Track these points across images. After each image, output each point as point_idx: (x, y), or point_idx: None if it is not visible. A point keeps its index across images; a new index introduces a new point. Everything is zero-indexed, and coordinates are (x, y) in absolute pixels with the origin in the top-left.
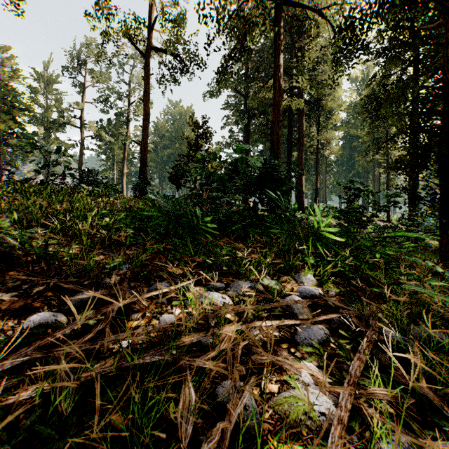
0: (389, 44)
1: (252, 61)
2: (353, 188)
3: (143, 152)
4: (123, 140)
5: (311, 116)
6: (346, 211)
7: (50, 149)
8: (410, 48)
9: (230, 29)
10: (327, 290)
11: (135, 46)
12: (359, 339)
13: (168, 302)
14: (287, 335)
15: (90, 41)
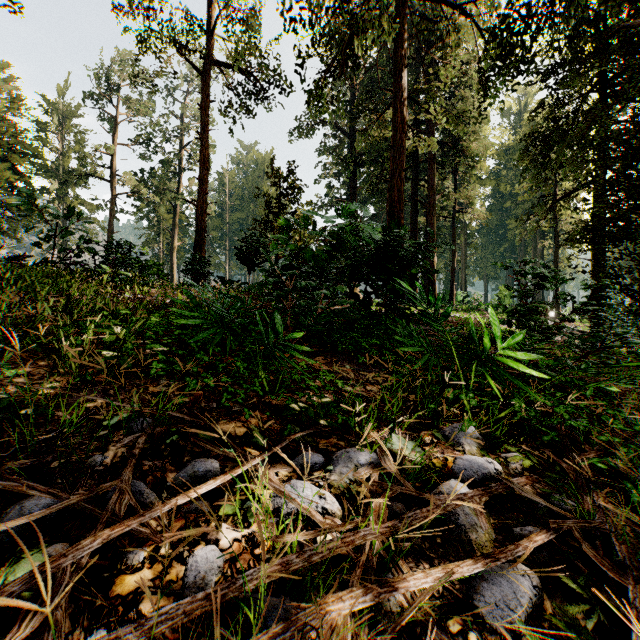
0: (561, 58)
1: (359, 84)
2: (533, 273)
3: (199, 216)
4: (172, 199)
5: (445, 165)
6: (524, 312)
7: (56, 212)
8: (601, 59)
9: (328, 34)
10: (506, 460)
11: (188, 60)
12: (603, 596)
13: (212, 509)
14: (455, 589)
15: (124, 55)
